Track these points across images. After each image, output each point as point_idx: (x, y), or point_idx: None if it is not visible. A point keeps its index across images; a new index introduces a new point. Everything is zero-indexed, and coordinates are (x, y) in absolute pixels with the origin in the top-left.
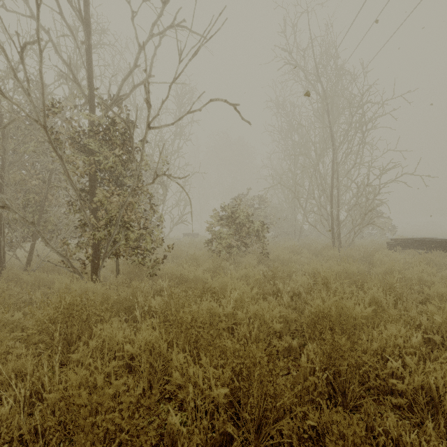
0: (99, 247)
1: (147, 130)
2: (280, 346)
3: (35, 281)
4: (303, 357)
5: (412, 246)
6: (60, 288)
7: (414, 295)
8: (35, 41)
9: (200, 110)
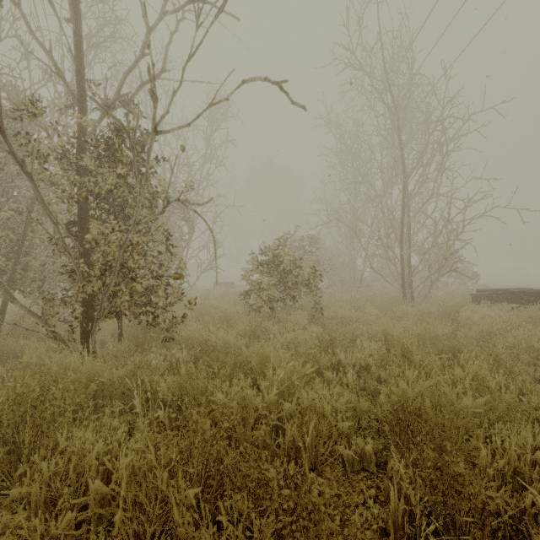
0: (92, 303)
1: (153, 137)
2: (348, 454)
3: (2, 351)
4: (392, 491)
5: (503, 298)
6: (31, 363)
7: (530, 370)
8: None
9: (228, 99)
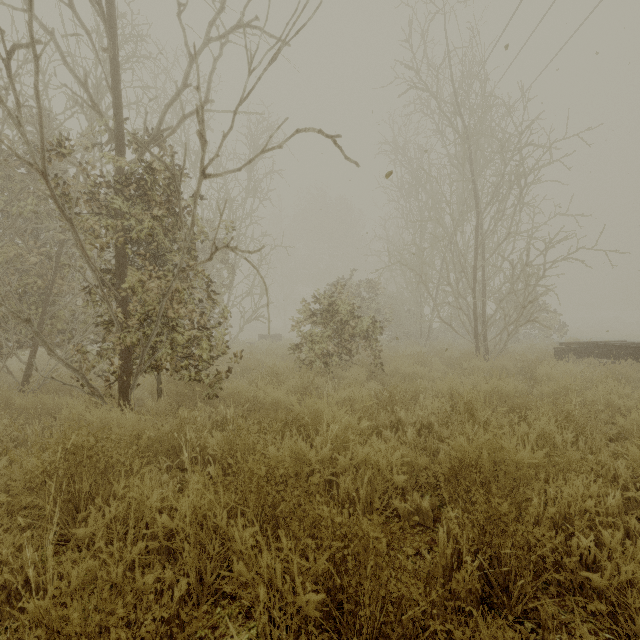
0: (131, 356)
1: (201, 180)
2: (403, 509)
3: (35, 408)
4: (441, 532)
5: (591, 353)
6: (70, 419)
7: (602, 428)
8: (30, 44)
9: (281, 147)
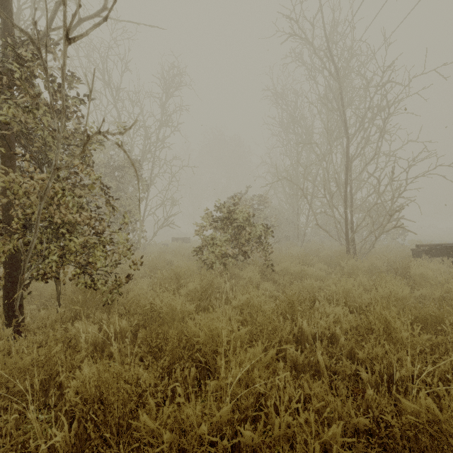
0: (18, 264)
1: (66, 48)
2: None
3: None
4: None
5: (441, 253)
6: None
7: None
8: None
9: None
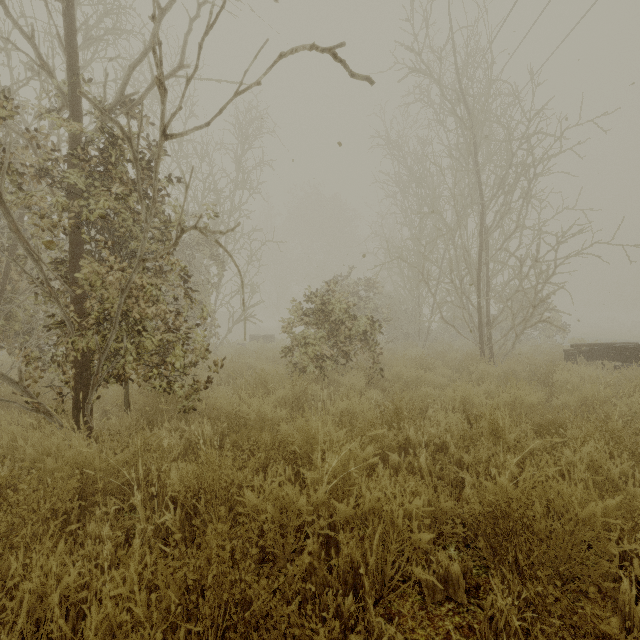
0: (88, 364)
1: (162, 143)
2: (426, 578)
3: None
4: None
5: (603, 355)
6: (2, 444)
7: None
8: None
9: (259, 84)
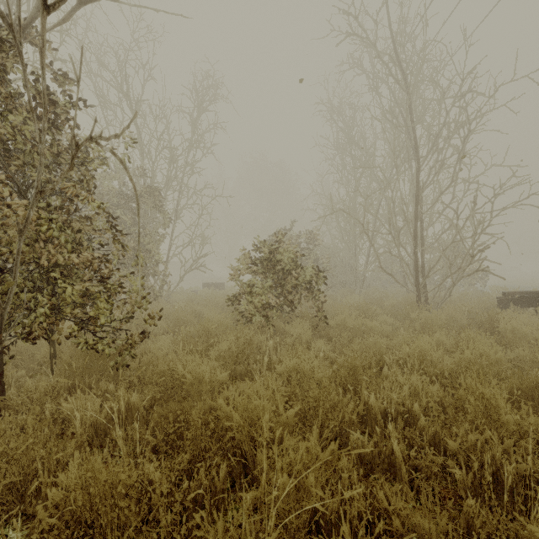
0: None
1: (44, 20)
2: None
3: None
4: None
5: (533, 303)
6: None
7: None
8: None
9: None
